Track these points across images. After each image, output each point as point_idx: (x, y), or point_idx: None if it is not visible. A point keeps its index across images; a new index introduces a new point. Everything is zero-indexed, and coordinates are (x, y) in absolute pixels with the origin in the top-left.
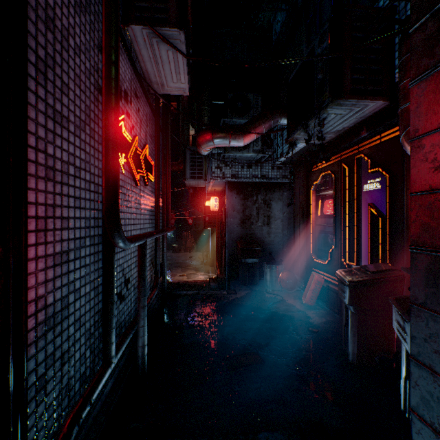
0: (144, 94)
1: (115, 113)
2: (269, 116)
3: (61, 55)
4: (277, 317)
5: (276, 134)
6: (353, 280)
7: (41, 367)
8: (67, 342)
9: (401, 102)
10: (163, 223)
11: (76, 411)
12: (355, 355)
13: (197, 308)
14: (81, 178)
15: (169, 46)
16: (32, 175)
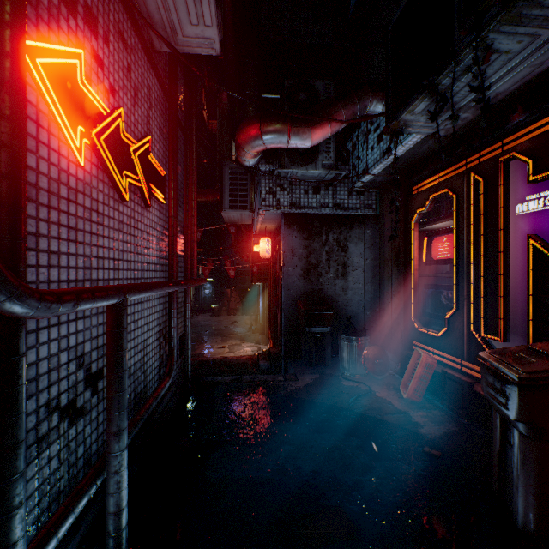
0: (144, 50)
1: None
2: (353, 97)
3: None
4: (366, 424)
5: (356, 142)
6: (532, 376)
7: None
8: None
9: None
10: (186, 273)
11: None
12: (533, 519)
13: (237, 406)
14: None
15: None
16: None
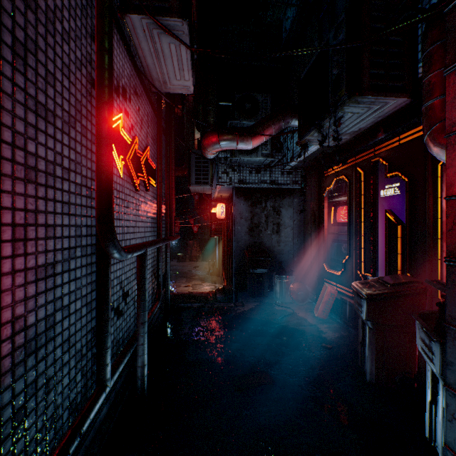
0: (145, 92)
1: (109, 107)
2: (280, 117)
3: (45, 39)
4: (288, 331)
5: (286, 137)
6: (371, 293)
7: (19, 398)
8: (52, 366)
9: (425, 98)
10: (167, 231)
11: (63, 446)
12: (373, 375)
13: (202, 322)
14: (70, 181)
15: (171, 38)
16: (7, 176)
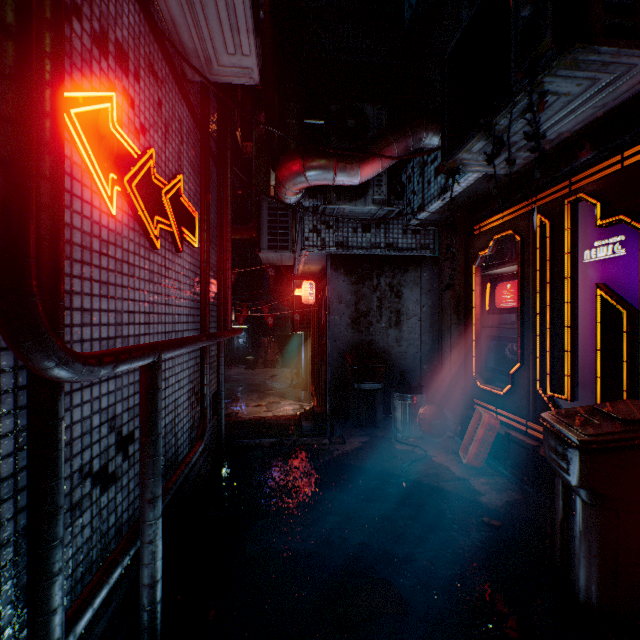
0: (175, 80)
1: None
2: (406, 129)
3: None
4: (420, 492)
5: (411, 174)
6: (593, 439)
7: None
8: None
9: None
10: (219, 323)
11: None
12: (595, 592)
13: (277, 473)
14: None
15: None
16: None
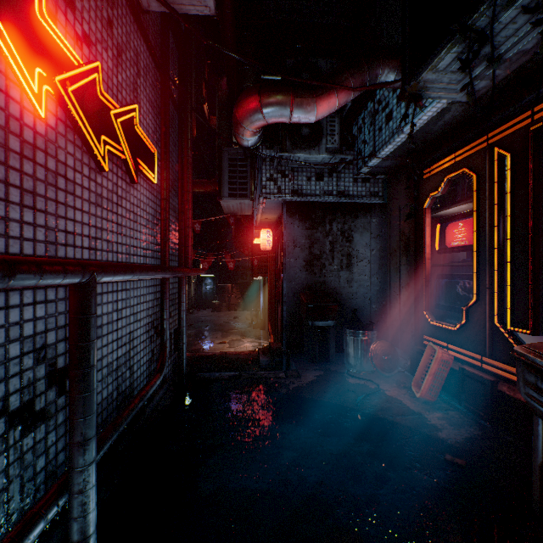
0: (130, 8)
1: None
2: (363, 64)
3: None
4: (377, 426)
5: (362, 125)
6: None
7: None
8: None
9: None
10: (181, 262)
11: None
12: None
13: (235, 406)
14: None
15: None
16: None
